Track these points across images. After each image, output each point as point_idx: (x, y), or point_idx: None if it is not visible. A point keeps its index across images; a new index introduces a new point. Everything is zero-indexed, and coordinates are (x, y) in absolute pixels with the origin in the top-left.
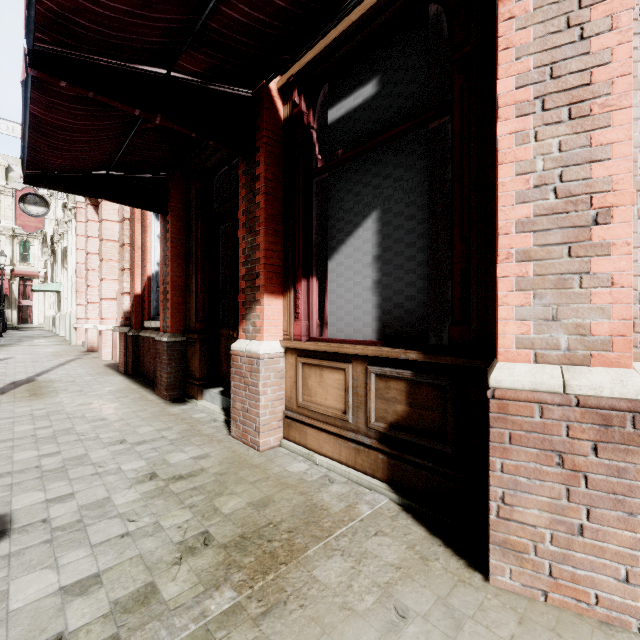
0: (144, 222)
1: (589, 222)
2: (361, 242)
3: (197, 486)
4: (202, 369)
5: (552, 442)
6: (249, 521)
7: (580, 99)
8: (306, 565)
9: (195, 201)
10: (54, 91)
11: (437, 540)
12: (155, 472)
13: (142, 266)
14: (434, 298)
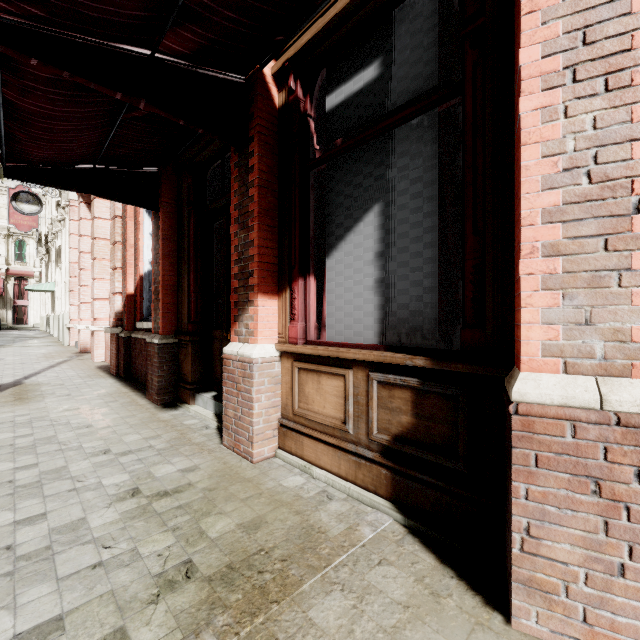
0: (136, 219)
1: (630, 210)
2: (362, 238)
3: (183, 504)
4: (194, 372)
5: (587, 466)
6: (238, 547)
7: (619, 67)
8: (301, 603)
9: (187, 197)
10: (27, 72)
11: (449, 570)
12: (138, 487)
13: (134, 265)
14: (442, 298)
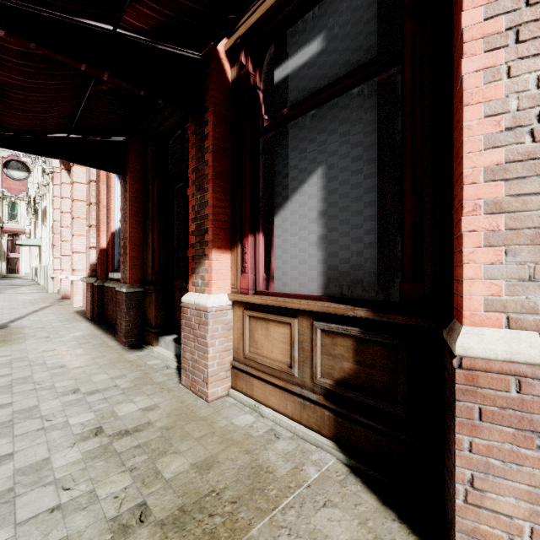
0: (108, 183)
1: None
2: (306, 198)
3: (141, 443)
4: (158, 318)
5: (532, 421)
6: (191, 488)
7: None
8: None
9: (151, 163)
10: None
11: (390, 513)
12: (101, 426)
13: (107, 223)
14: (381, 253)
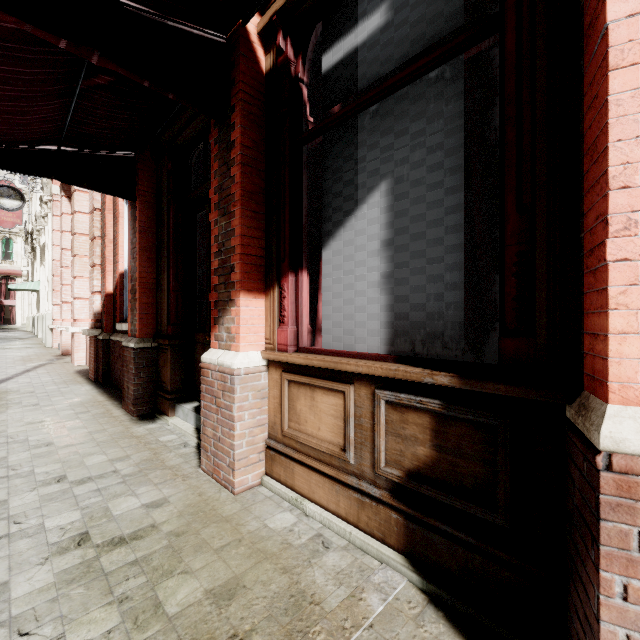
0: (116, 212)
1: None
2: (365, 223)
3: (140, 558)
4: (175, 380)
5: None
6: (203, 631)
7: None
8: None
9: (167, 184)
10: None
11: None
12: (88, 532)
13: (114, 262)
14: (468, 297)
